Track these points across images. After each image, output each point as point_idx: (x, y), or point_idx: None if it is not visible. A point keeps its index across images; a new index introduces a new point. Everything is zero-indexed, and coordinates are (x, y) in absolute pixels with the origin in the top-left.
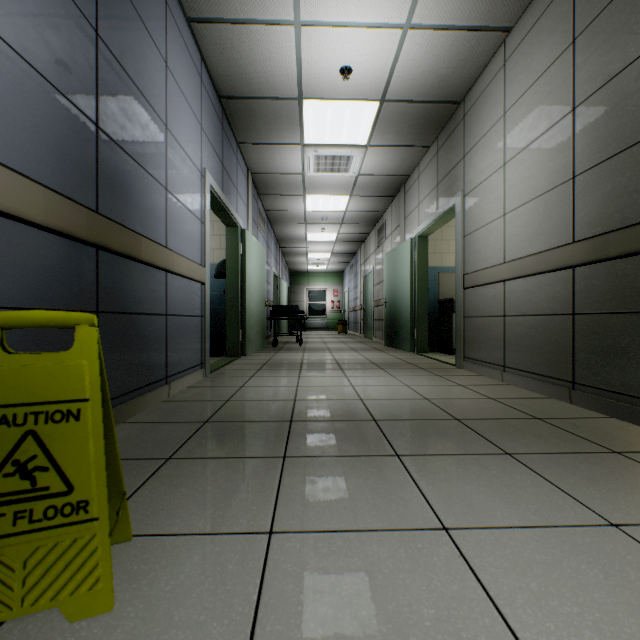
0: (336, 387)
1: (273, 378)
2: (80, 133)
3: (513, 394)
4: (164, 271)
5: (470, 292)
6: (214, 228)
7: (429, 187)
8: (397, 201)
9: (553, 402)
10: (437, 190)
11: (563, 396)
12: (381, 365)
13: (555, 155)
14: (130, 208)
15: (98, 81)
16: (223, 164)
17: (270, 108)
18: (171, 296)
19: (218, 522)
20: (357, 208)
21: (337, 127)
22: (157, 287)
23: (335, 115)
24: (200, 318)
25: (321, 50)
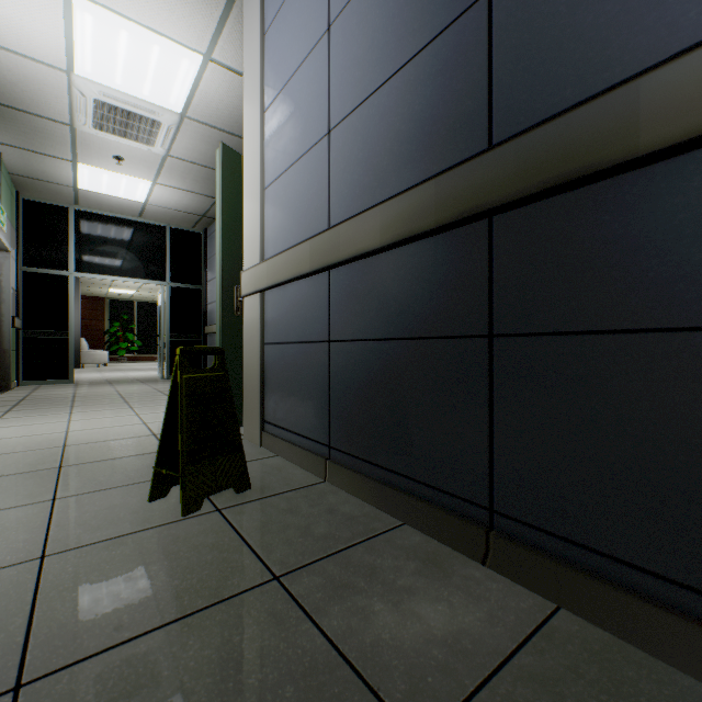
0: None
1: None
2: (454, 58)
3: None
4: None
5: None
6: None
7: None
8: None
9: None
10: None
11: None
12: None
13: None
14: (626, 22)
15: None
16: None
17: None
18: None
19: (112, 545)
20: None
21: None
22: None
23: None
24: None
25: None
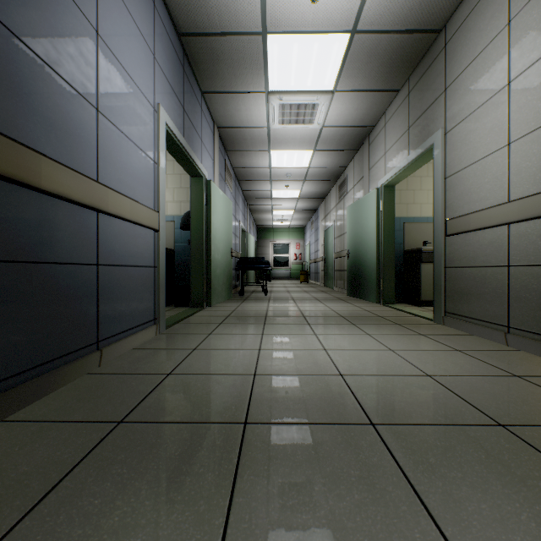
0: (306, 352)
1: (233, 336)
2: None
3: (540, 368)
4: (93, 210)
5: (454, 239)
6: (181, 181)
7: (398, 133)
8: (360, 154)
9: None
10: (408, 134)
11: None
12: (350, 319)
13: None
14: (23, 115)
15: None
16: (184, 108)
17: (232, 47)
18: (106, 242)
19: None
20: (320, 164)
21: (303, 69)
22: (80, 229)
23: (301, 53)
24: (152, 269)
25: None
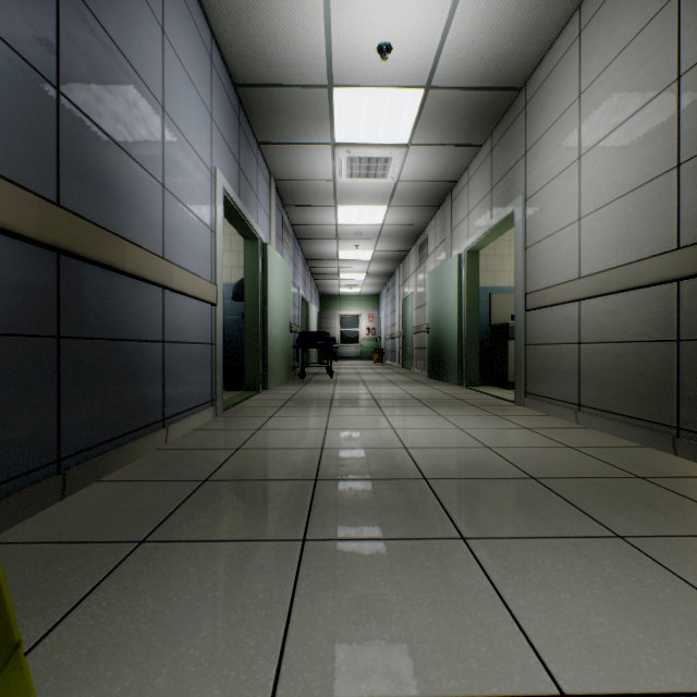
0: (373, 430)
1: (297, 418)
2: (30, 95)
3: (596, 441)
4: (160, 287)
5: (533, 315)
6: (232, 243)
7: (481, 193)
8: (442, 212)
9: (651, 453)
10: (491, 196)
11: (664, 445)
12: (426, 401)
13: (651, 139)
14: (110, 204)
15: (60, 31)
16: (240, 165)
17: (295, 98)
18: (170, 319)
19: (189, 675)
20: (396, 221)
21: (374, 122)
22: (150, 307)
23: (371, 107)
24: (210, 346)
25: (355, 22)
